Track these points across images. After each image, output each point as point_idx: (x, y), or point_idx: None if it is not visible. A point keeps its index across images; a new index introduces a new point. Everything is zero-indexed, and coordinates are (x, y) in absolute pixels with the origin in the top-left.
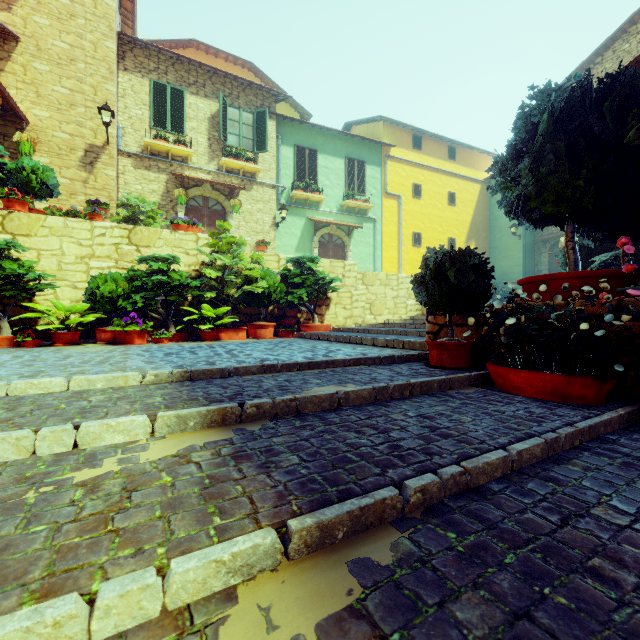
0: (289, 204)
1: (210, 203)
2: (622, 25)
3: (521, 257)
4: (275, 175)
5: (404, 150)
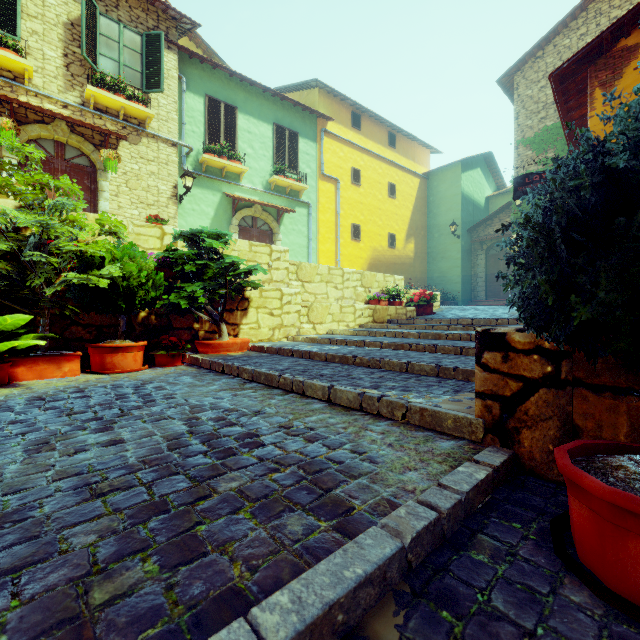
0: (197, 172)
1: (68, 153)
2: (565, 17)
3: (460, 258)
4: (176, 129)
5: (342, 127)
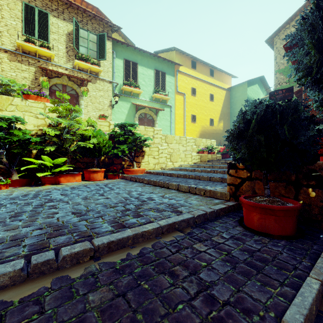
0: (120, 94)
1: (67, 89)
2: (300, 7)
3: None
4: (111, 75)
5: (187, 68)
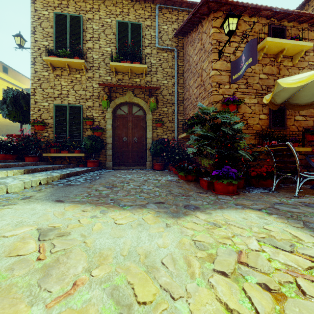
0: None
1: None
2: None
3: None
4: None
5: None
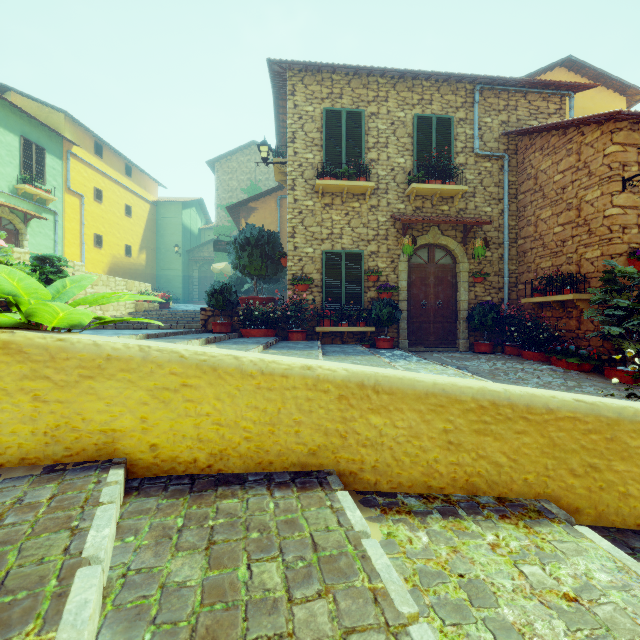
0: None
1: None
2: (241, 146)
3: (182, 270)
4: None
5: (87, 152)
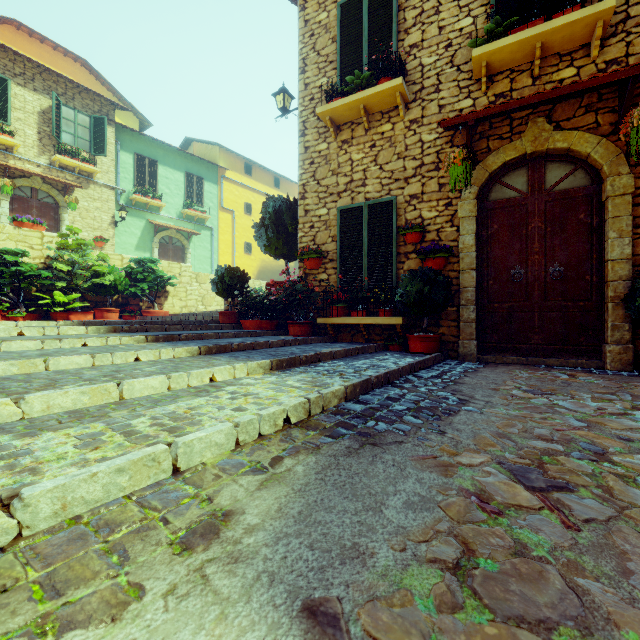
0: (129, 206)
1: (40, 195)
2: None
3: None
4: (114, 178)
5: (238, 174)
